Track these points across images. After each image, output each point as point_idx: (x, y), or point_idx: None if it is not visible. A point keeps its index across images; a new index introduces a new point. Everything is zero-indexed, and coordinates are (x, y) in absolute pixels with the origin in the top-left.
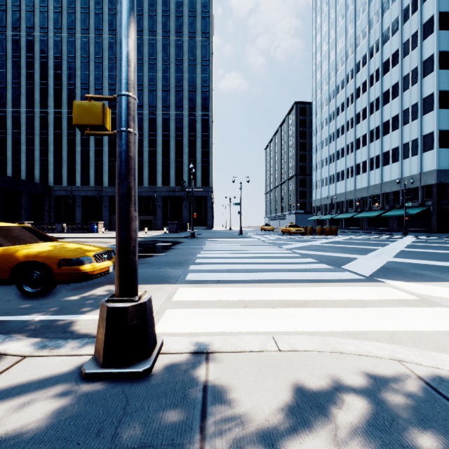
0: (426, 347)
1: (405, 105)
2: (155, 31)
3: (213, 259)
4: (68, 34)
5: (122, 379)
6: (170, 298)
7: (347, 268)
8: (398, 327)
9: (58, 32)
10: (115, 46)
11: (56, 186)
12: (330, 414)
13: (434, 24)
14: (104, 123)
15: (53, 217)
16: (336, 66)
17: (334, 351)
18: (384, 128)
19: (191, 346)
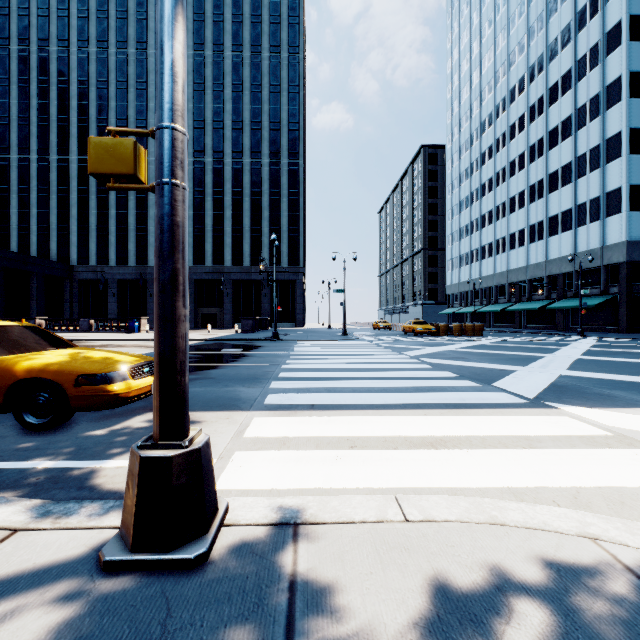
0: (632, 515)
1: (581, 149)
2: (222, 44)
3: (305, 372)
4: (98, 48)
5: (162, 571)
6: (241, 433)
7: (501, 386)
8: (584, 482)
9: (84, 46)
10: None
11: (81, 266)
12: (491, 634)
13: (622, 33)
14: (136, 172)
15: (77, 310)
16: (481, 93)
17: (491, 522)
18: (549, 182)
19: (270, 513)
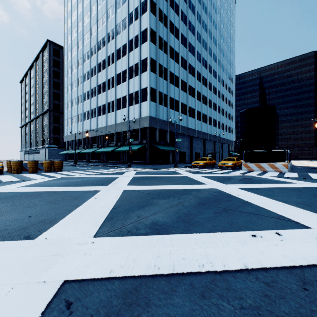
0: None
1: (131, 63)
2: None
3: None
4: None
5: None
6: None
7: None
8: None
9: None
10: None
11: None
12: None
13: (148, 5)
14: None
15: None
16: (83, 18)
17: None
18: (117, 78)
19: None
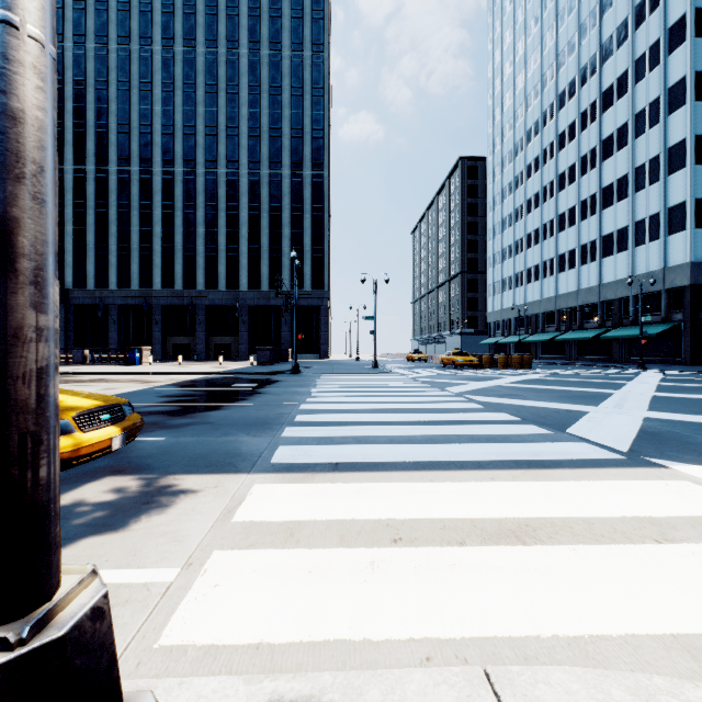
0: None
1: (639, 160)
2: (237, 40)
3: (328, 414)
4: (96, 44)
5: None
6: (230, 514)
7: (578, 433)
8: None
9: (80, 41)
10: (172, 65)
11: (77, 290)
12: None
13: (687, 28)
14: None
15: (72, 340)
16: (526, 99)
17: None
18: (603, 196)
19: None
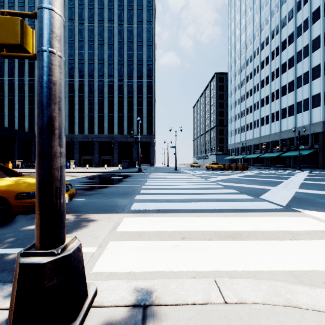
0: None
1: (298, 73)
2: (112, 20)
3: (155, 190)
4: None
5: None
6: (115, 228)
7: (265, 198)
8: None
9: None
10: (83, 32)
11: None
12: None
13: (321, 12)
14: (22, 43)
15: None
16: (246, 45)
17: (287, 305)
18: (282, 90)
19: (127, 295)
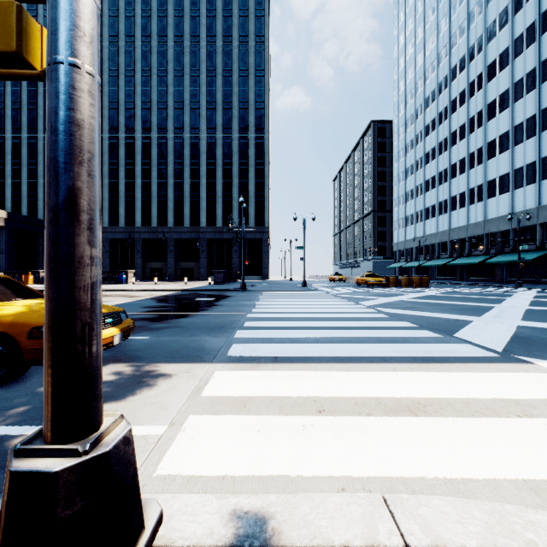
0: None
1: (518, 119)
2: (198, 35)
3: (269, 321)
4: None
5: None
6: (200, 391)
7: (463, 337)
8: None
9: None
10: (150, 56)
11: None
12: None
13: None
14: (19, 49)
15: None
16: (425, 73)
17: None
18: (488, 149)
19: (218, 525)
